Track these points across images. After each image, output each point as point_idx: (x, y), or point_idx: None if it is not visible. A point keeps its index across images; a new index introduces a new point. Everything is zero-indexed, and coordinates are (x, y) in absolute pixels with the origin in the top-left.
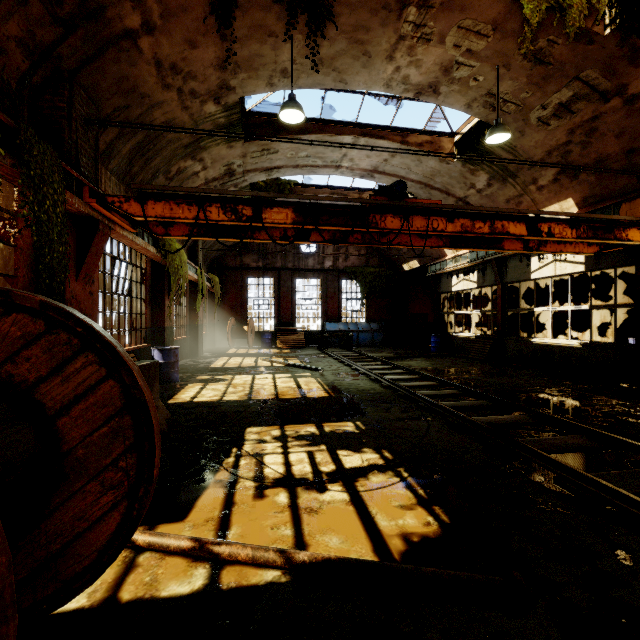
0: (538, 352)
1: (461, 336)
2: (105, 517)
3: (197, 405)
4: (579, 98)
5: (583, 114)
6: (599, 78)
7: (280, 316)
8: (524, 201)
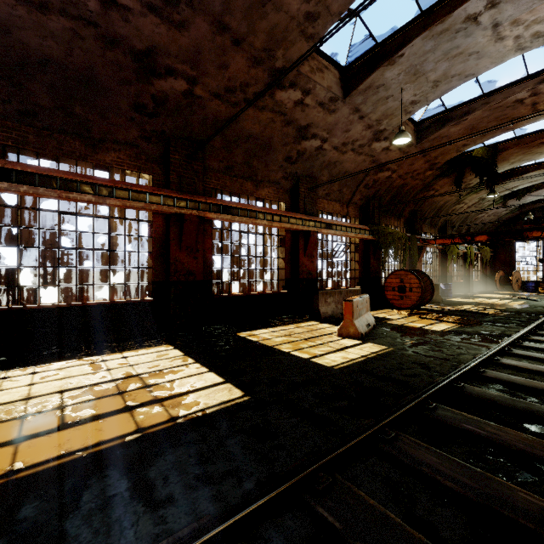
0: None
1: None
2: (428, 297)
3: (454, 301)
4: None
5: None
6: None
7: None
8: None
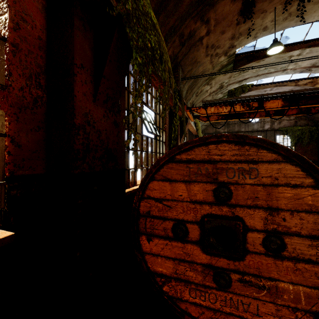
0: None
1: None
2: None
3: None
4: None
5: None
6: None
7: None
8: None
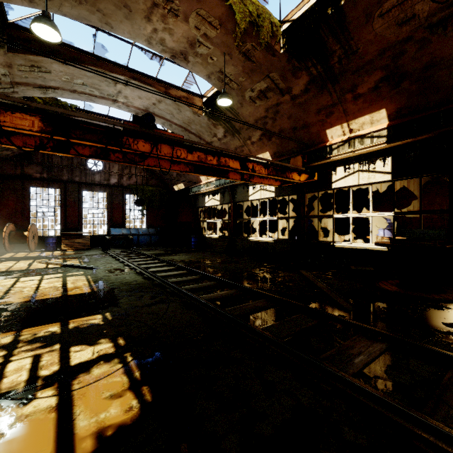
0: (252, 246)
1: (211, 237)
2: None
3: None
4: (270, 90)
5: (272, 100)
6: (279, 80)
7: (66, 222)
8: (245, 150)
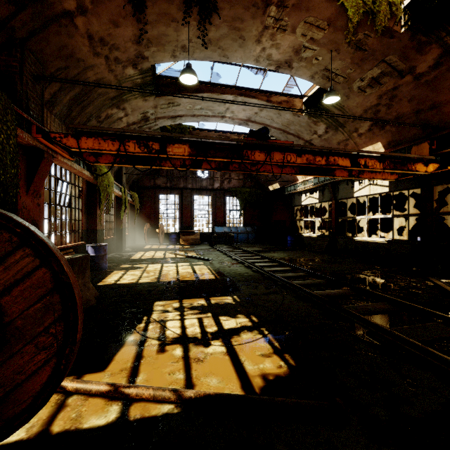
0: (359, 246)
1: (308, 236)
2: (39, 371)
3: (119, 286)
4: (385, 74)
5: (387, 85)
6: (397, 61)
7: (182, 222)
8: (349, 143)
